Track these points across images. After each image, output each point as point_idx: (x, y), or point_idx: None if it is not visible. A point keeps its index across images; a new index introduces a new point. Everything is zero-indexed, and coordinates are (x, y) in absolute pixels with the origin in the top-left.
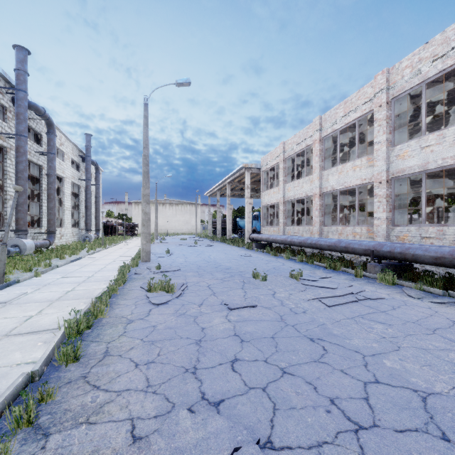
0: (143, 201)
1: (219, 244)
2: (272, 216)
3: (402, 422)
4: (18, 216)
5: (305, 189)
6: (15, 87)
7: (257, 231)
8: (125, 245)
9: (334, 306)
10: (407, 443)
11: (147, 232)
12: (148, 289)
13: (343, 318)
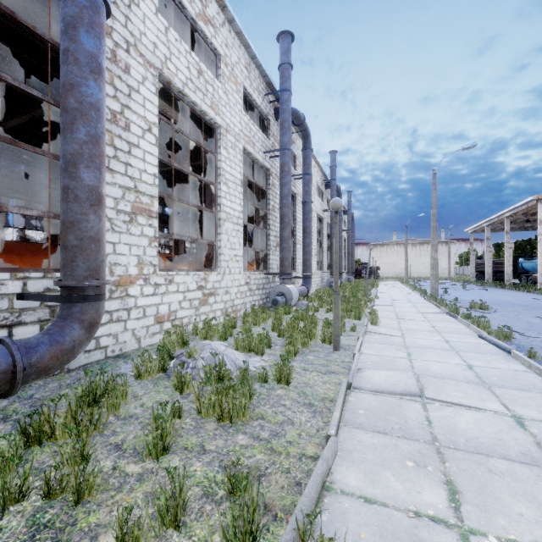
0: (432, 250)
1: (495, 289)
2: None
3: None
4: (332, 263)
5: None
6: (330, 178)
7: None
8: (387, 286)
9: None
10: None
11: (436, 274)
12: (470, 307)
13: None
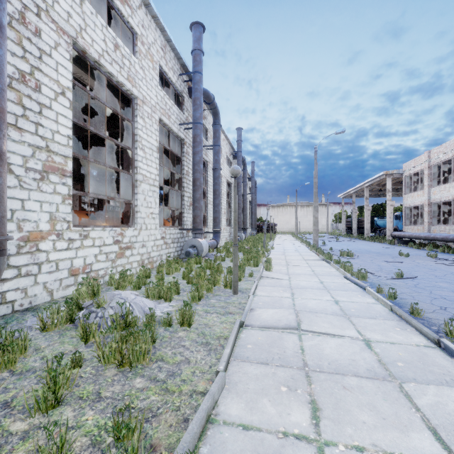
0: (314, 210)
1: (358, 240)
2: (416, 216)
3: (453, 277)
4: (238, 220)
5: (451, 193)
6: (237, 150)
7: (399, 230)
8: (282, 239)
9: (451, 265)
10: (451, 278)
11: (317, 229)
12: (340, 254)
13: (453, 268)
